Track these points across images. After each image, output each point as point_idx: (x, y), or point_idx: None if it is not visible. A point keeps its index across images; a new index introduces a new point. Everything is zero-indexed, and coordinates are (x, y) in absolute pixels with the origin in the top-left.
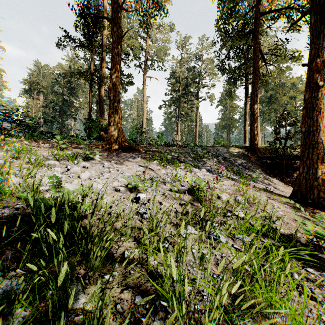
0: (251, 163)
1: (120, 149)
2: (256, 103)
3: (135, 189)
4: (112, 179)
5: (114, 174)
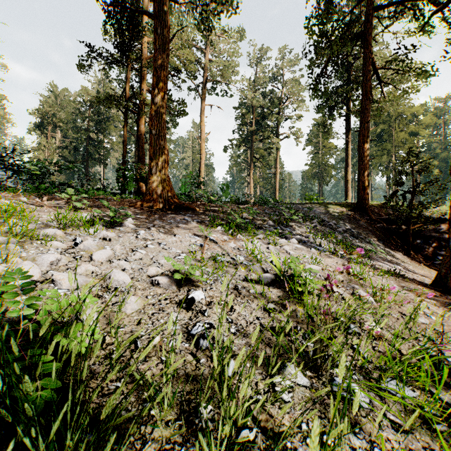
0: (361, 229)
1: (166, 208)
2: (367, 141)
3: (187, 278)
4: (149, 259)
5: (152, 252)
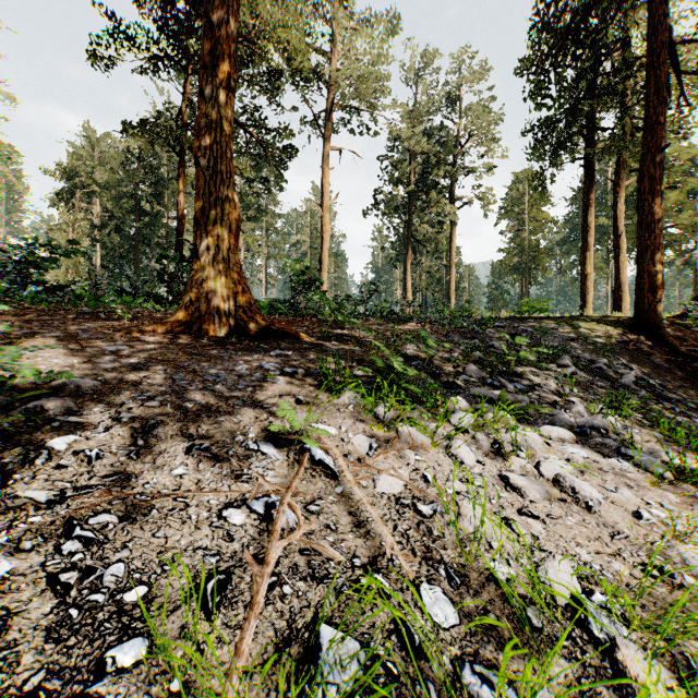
0: (662, 376)
1: (232, 335)
2: (659, 189)
3: None
4: None
5: None
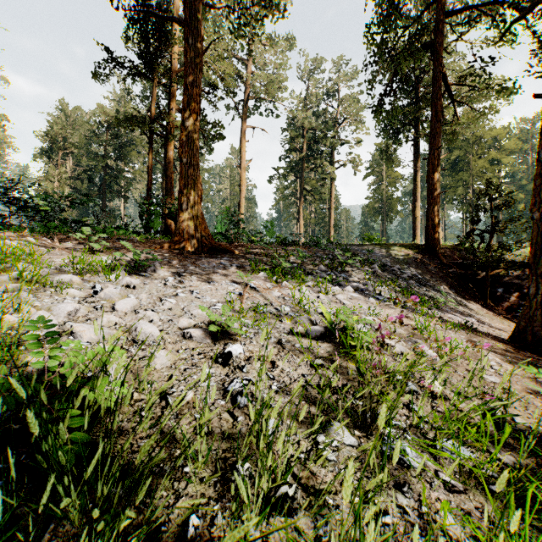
0: (430, 275)
1: (199, 251)
2: (437, 170)
3: (224, 331)
4: (180, 310)
5: (183, 301)
